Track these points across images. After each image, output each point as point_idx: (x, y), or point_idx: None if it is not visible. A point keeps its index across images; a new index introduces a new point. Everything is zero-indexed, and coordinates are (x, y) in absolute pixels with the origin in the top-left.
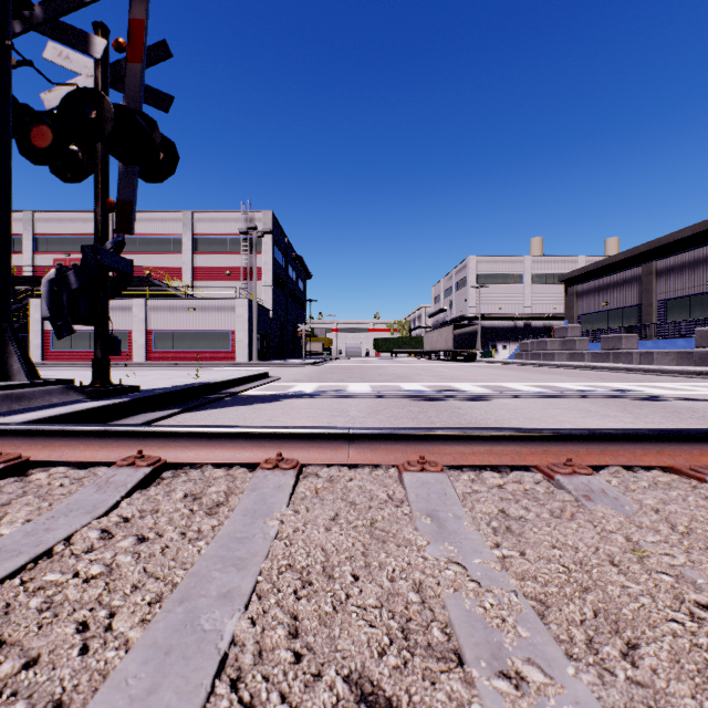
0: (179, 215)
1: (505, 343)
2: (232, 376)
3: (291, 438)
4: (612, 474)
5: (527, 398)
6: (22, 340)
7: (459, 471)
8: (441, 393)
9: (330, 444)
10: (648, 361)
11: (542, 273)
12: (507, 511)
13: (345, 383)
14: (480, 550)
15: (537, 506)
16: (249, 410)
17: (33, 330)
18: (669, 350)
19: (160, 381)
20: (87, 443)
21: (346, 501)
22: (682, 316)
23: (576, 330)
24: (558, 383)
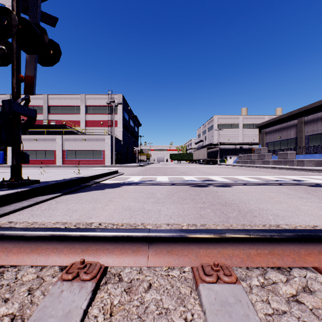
0: (79, 96)
1: (230, 156)
2: (98, 173)
3: (98, 240)
4: None
5: (251, 185)
6: (5, 154)
7: (245, 269)
8: (205, 182)
9: (132, 245)
10: (302, 164)
11: (248, 123)
12: None
13: (155, 176)
14: None
15: None
16: (101, 193)
17: (9, 150)
18: (312, 159)
19: (59, 175)
20: None
21: None
22: (317, 143)
23: (265, 150)
24: (262, 176)
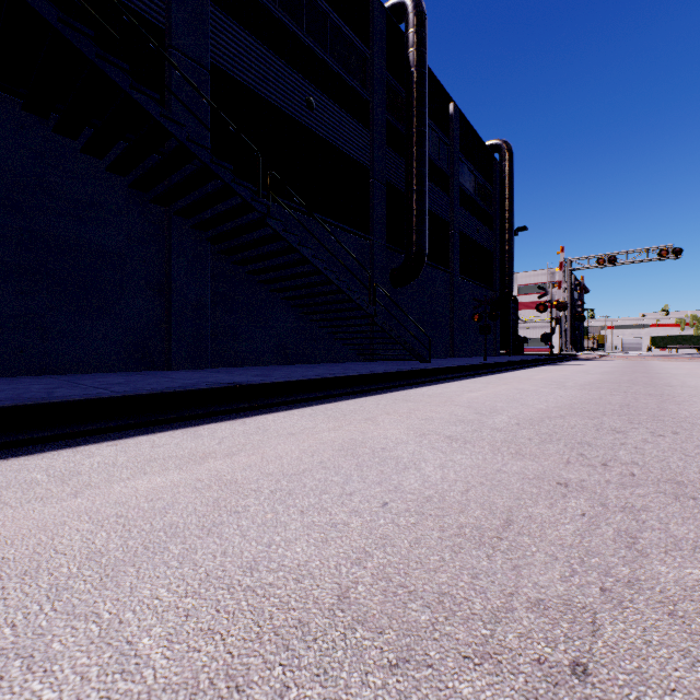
0: None
1: None
2: None
3: None
4: None
5: None
6: None
7: None
8: None
9: None
10: None
11: None
12: None
13: None
14: None
15: None
16: None
17: None
18: None
19: None
20: None
21: None
22: None
23: None
24: None
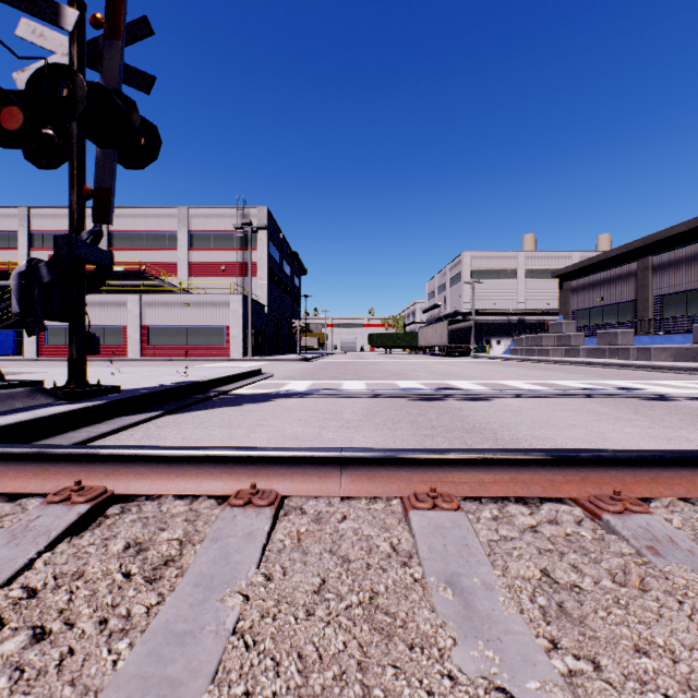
0: (175, 210)
1: (498, 338)
2: (223, 374)
3: (270, 463)
4: (666, 506)
5: (530, 398)
6: (18, 335)
7: (477, 504)
8: (440, 391)
9: (318, 469)
10: (646, 357)
11: (536, 269)
12: (552, 574)
13: (340, 380)
14: (532, 657)
15: (589, 564)
16: (236, 412)
17: None
18: (667, 345)
19: (147, 379)
20: (19, 468)
21: (337, 556)
22: (678, 312)
23: (572, 325)
24: (558, 380)
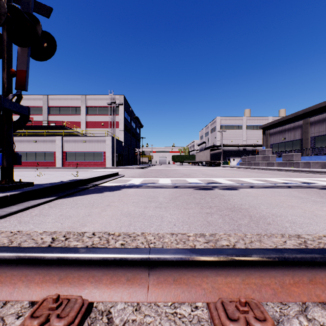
0: (79, 96)
1: (234, 158)
2: (97, 175)
3: (81, 264)
4: None
5: (258, 188)
6: None
7: (278, 303)
8: (210, 184)
9: (126, 271)
10: (308, 166)
11: (251, 125)
12: None
13: (157, 178)
14: None
15: None
16: (99, 197)
17: None
18: (318, 161)
19: (56, 178)
20: None
21: None
22: (323, 144)
23: (270, 151)
24: (268, 178)
